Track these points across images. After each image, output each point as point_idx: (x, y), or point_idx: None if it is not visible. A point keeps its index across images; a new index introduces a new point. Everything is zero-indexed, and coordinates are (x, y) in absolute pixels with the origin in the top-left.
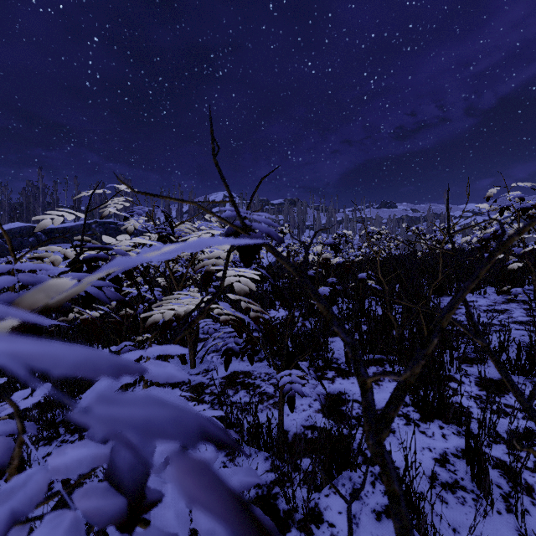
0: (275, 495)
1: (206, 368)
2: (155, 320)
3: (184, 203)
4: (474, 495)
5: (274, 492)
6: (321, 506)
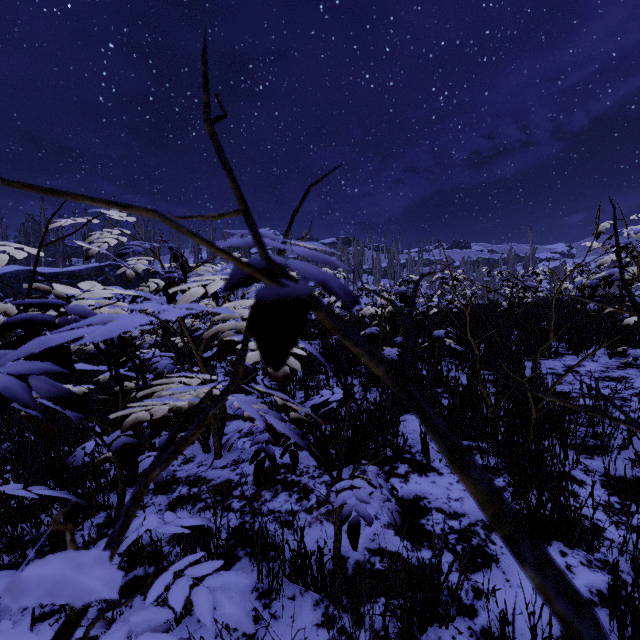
0: None
1: (236, 458)
2: (138, 419)
3: (127, 210)
4: None
5: None
6: None
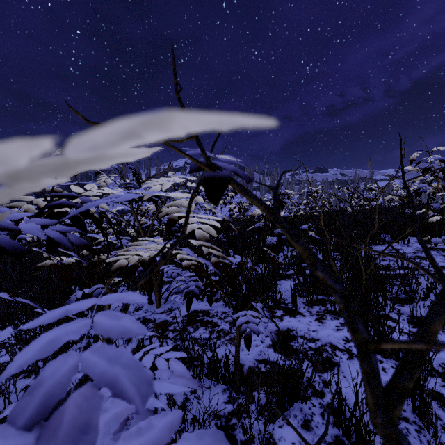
0: (232, 426)
1: (170, 307)
2: (120, 265)
3: None
4: (416, 426)
5: (231, 422)
6: (275, 437)
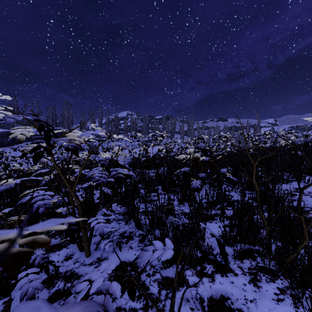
0: None
1: (99, 256)
2: None
3: None
4: None
5: None
6: None
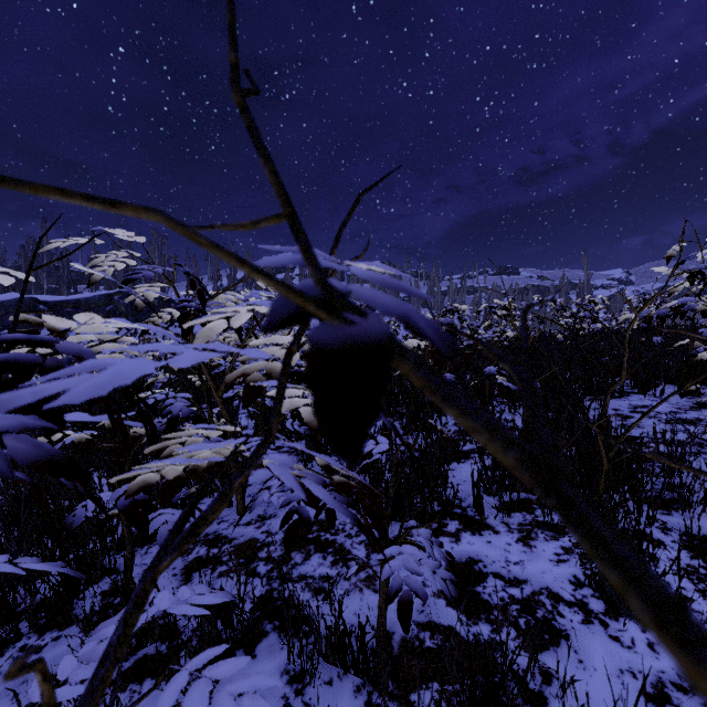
0: None
1: (261, 513)
2: (146, 481)
3: (117, 210)
4: None
5: None
6: None
